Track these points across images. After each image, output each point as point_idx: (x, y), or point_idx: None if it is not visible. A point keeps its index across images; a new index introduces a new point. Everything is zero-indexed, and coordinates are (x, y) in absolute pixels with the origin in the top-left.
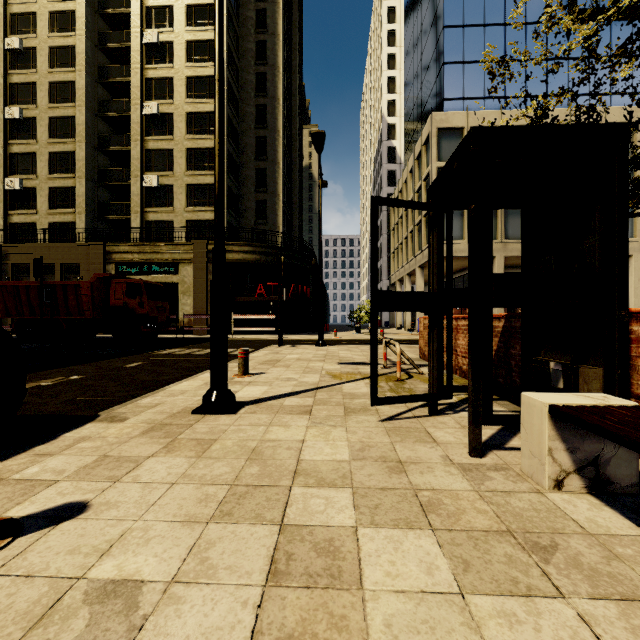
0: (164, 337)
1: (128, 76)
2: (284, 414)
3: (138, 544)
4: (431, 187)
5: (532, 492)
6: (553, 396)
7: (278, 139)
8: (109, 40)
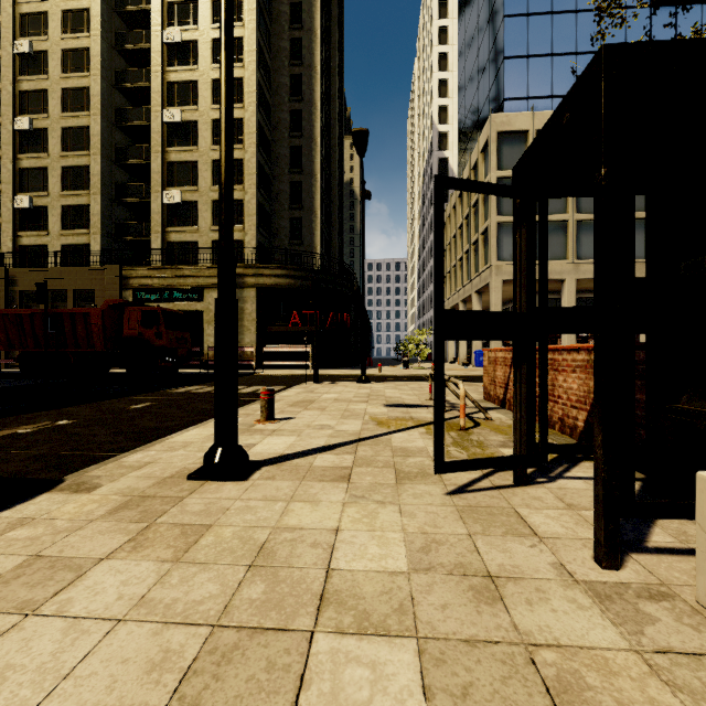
0: (186, 372)
1: (148, 80)
2: (313, 481)
3: None
4: (518, 164)
5: None
6: None
7: (315, 149)
8: (127, 41)
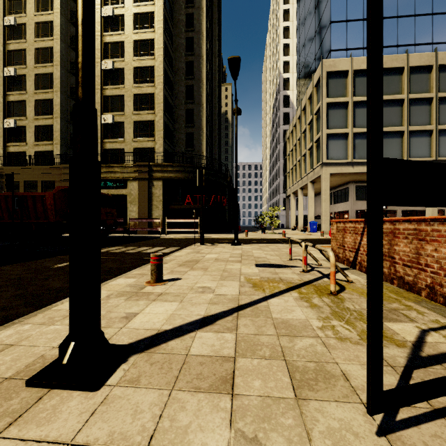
0: (114, 236)
1: None
2: (185, 390)
3: None
4: None
5: None
6: None
7: (202, 87)
8: None
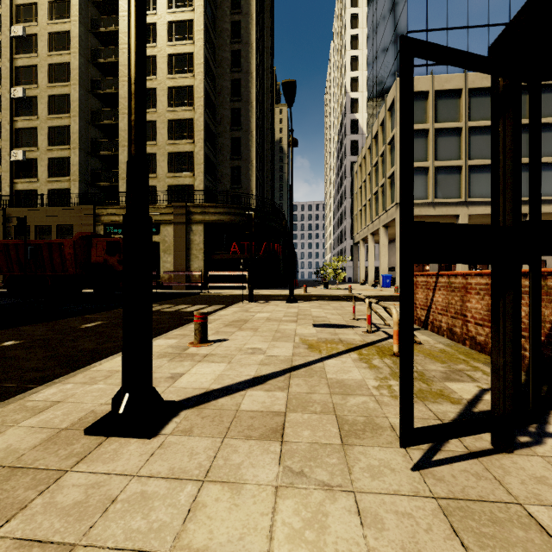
0: None
1: (117, 56)
2: (237, 438)
3: None
4: (506, 32)
5: None
6: None
7: (251, 110)
8: (100, 25)
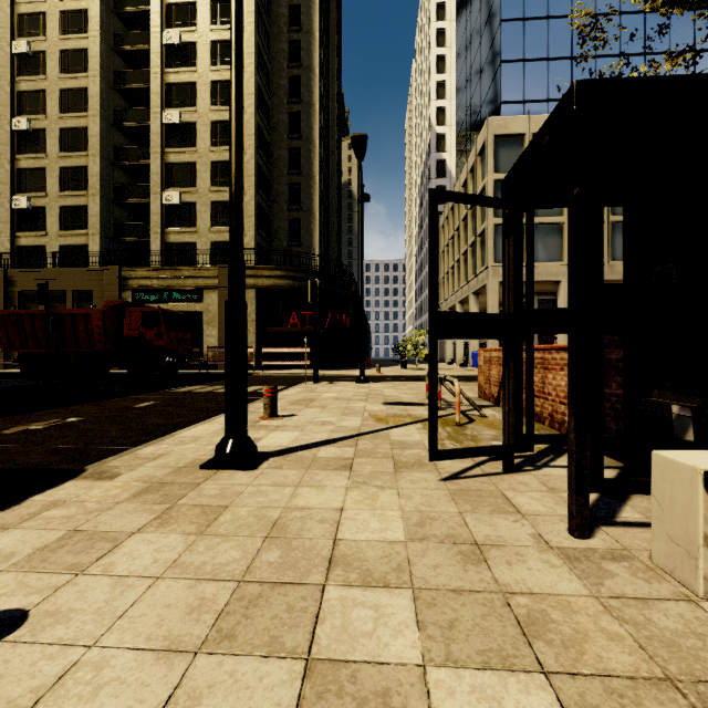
0: (186, 373)
1: (147, 82)
2: (317, 470)
3: (80, 697)
4: (507, 178)
5: (680, 600)
6: (703, 456)
7: (314, 150)
8: (126, 42)
